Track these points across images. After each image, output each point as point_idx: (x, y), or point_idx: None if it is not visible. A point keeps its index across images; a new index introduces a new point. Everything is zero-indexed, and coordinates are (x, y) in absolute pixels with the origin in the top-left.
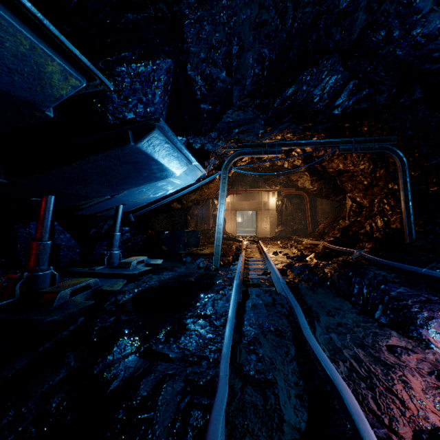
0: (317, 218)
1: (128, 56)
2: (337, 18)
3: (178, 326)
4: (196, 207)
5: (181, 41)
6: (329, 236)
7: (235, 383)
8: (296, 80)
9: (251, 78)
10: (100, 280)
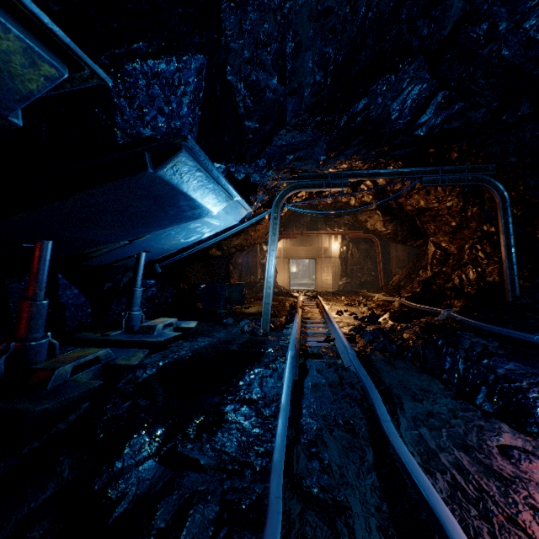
0: (390, 267)
1: (143, 48)
2: (425, 5)
3: (214, 415)
4: (240, 255)
5: (217, 31)
6: (407, 290)
7: (291, 507)
8: (369, 91)
9: (311, 88)
10: (113, 351)
